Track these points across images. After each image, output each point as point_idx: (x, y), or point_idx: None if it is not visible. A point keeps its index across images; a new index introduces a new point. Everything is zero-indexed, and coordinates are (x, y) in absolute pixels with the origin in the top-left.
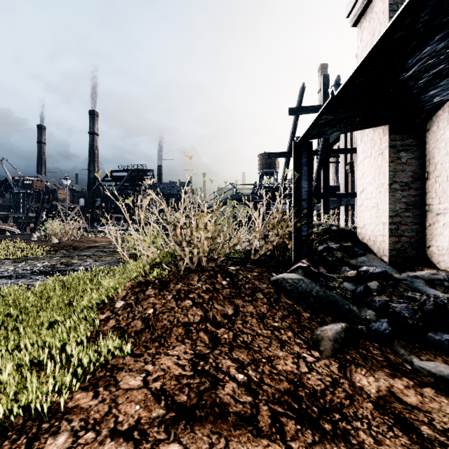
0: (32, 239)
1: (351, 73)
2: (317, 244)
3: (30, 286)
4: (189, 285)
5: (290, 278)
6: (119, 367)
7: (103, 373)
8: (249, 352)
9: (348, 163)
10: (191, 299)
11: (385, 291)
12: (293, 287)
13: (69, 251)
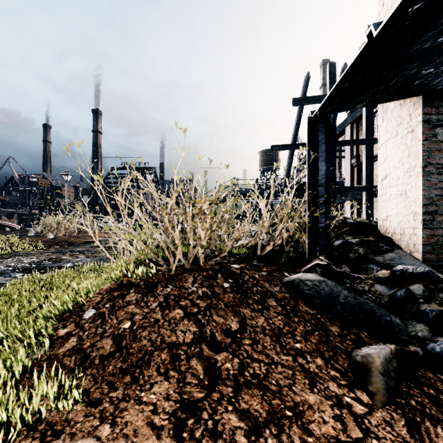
0: (28, 234)
1: None
2: (335, 238)
3: (4, 286)
4: (180, 288)
5: (308, 280)
6: (56, 430)
7: None
8: (264, 396)
9: (354, 157)
10: (183, 308)
11: (435, 297)
12: (313, 291)
13: (64, 247)
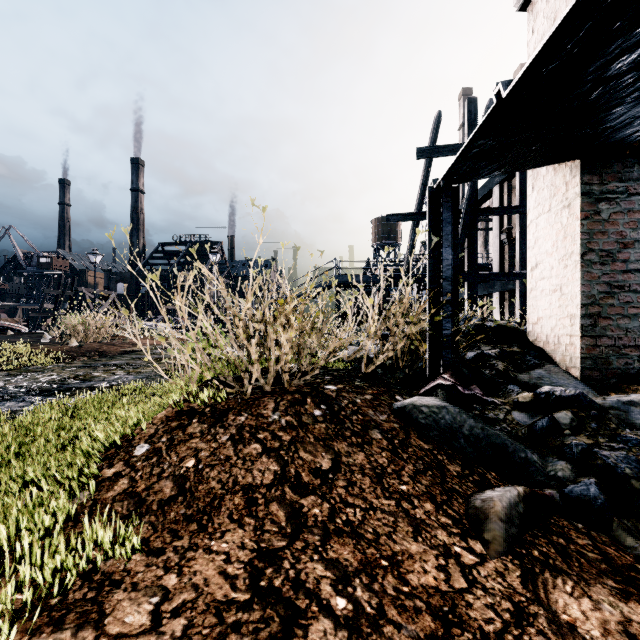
0: (42, 341)
1: (536, 52)
2: (466, 349)
3: (18, 414)
4: (258, 416)
5: (425, 406)
6: (115, 580)
7: (82, 593)
8: (357, 545)
9: (504, 230)
10: (261, 443)
11: (585, 428)
12: (431, 420)
13: (93, 358)
